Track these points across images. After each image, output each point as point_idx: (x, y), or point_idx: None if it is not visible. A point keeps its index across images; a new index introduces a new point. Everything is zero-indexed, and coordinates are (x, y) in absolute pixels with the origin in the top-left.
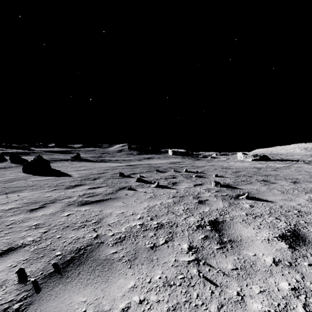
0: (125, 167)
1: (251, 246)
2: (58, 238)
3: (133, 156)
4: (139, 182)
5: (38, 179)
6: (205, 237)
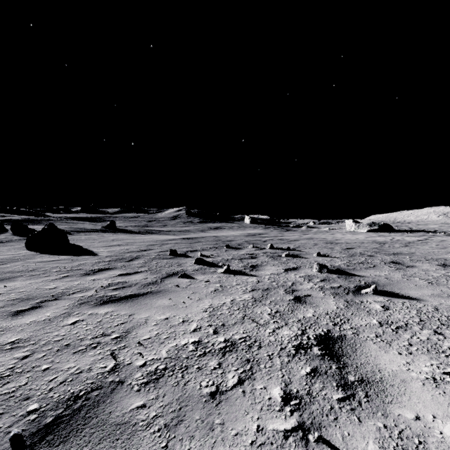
0: (180, 241)
1: (406, 396)
2: (44, 371)
3: (193, 225)
4: (199, 264)
5: (46, 260)
6: (313, 371)
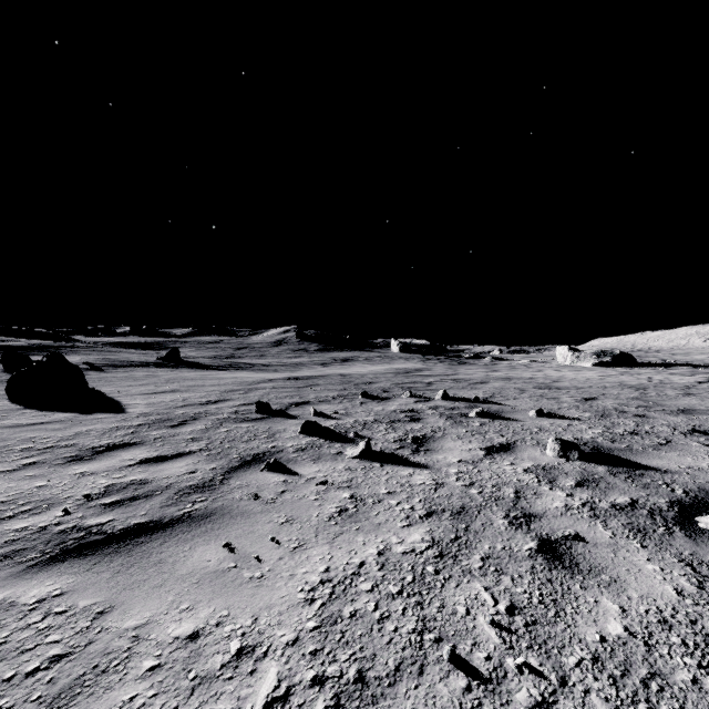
0: (281, 384)
1: None
2: None
3: (308, 356)
4: (309, 434)
5: (23, 422)
6: None
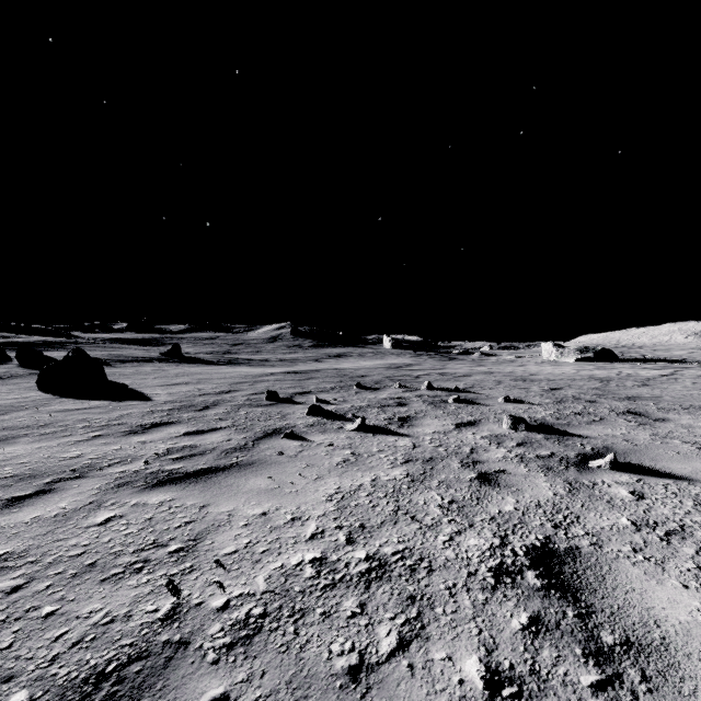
0: (283, 377)
1: None
2: (45, 619)
3: (302, 352)
4: (314, 415)
5: (68, 408)
6: (533, 622)
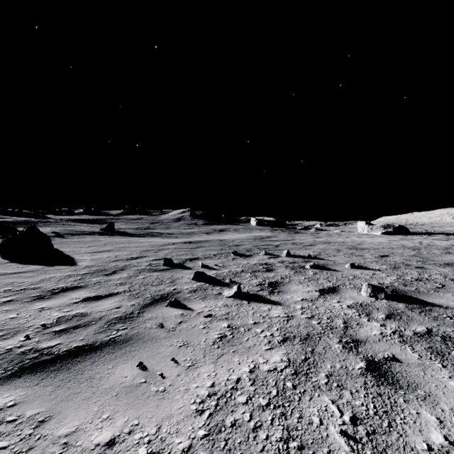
0: (180, 246)
1: None
2: None
3: (197, 228)
4: (198, 280)
5: (8, 271)
6: None
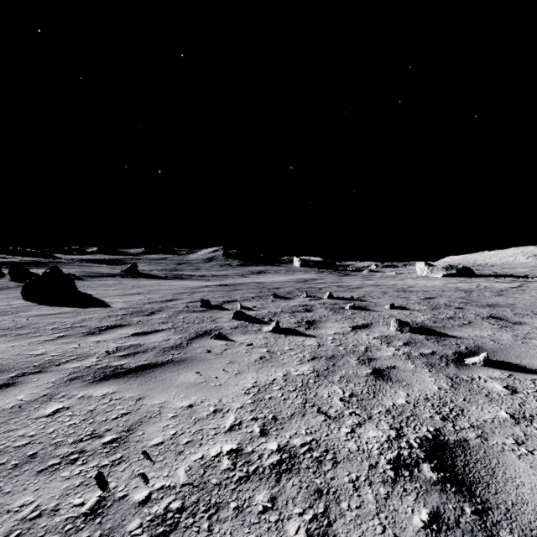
0: (215, 288)
1: None
2: None
3: (231, 269)
4: (238, 319)
5: (43, 313)
6: (434, 519)
